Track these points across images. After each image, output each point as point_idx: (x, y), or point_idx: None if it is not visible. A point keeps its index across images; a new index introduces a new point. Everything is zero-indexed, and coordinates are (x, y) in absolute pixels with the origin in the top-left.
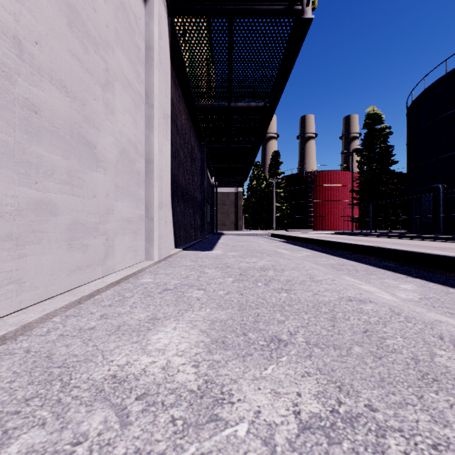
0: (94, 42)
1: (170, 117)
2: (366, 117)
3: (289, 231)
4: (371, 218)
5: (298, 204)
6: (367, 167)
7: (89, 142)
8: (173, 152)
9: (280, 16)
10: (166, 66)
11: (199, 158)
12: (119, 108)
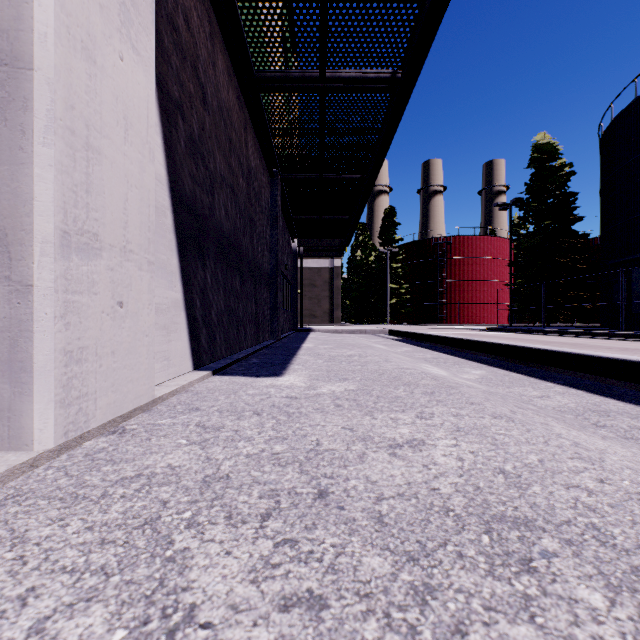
0: None
1: None
2: (533, 149)
3: (411, 325)
4: (544, 305)
5: (423, 285)
6: (536, 226)
7: None
8: (189, 138)
9: None
10: None
11: (268, 196)
12: None
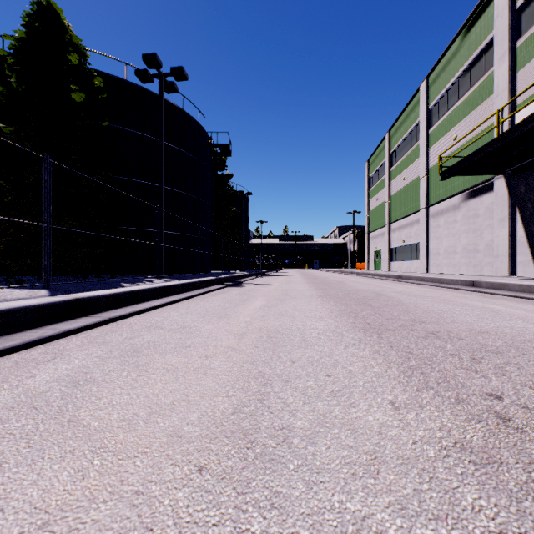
0: (477, 230)
1: (507, 215)
2: None
3: None
4: None
5: None
6: None
7: (477, 249)
8: None
9: (454, 176)
10: (502, 199)
11: None
12: (485, 236)
